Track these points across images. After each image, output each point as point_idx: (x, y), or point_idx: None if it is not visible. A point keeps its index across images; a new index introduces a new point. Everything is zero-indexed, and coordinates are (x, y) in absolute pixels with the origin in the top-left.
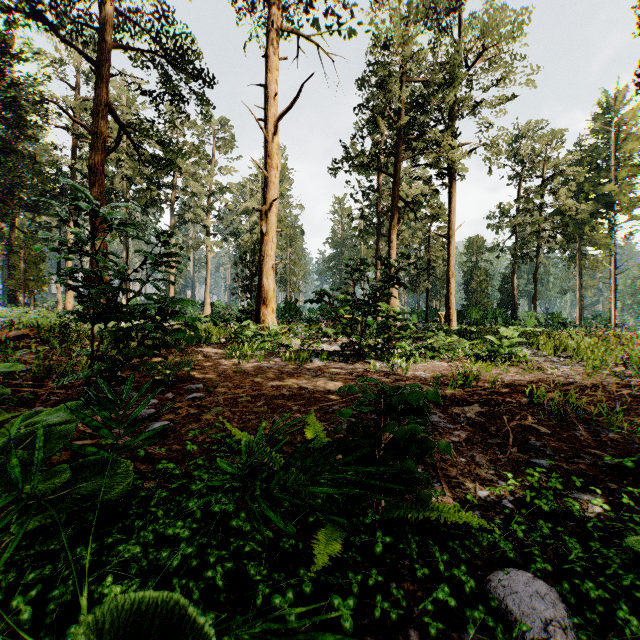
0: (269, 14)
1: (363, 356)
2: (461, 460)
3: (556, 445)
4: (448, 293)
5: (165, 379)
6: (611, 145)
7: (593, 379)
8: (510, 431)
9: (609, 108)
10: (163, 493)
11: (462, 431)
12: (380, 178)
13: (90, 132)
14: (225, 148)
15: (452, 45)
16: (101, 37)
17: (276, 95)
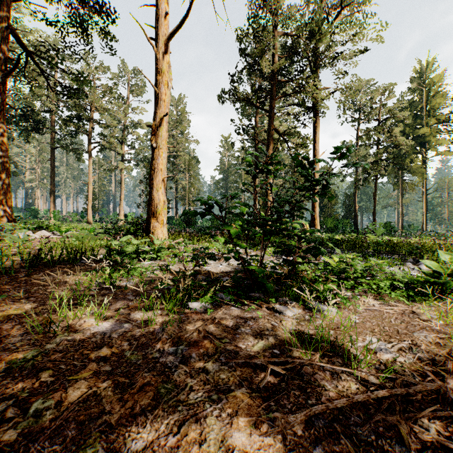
0: None
1: (260, 287)
2: None
3: None
4: (313, 207)
5: None
6: (424, 100)
7: None
8: None
9: (422, 73)
10: None
11: None
12: (258, 117)
13: None
14: (135, 92)
15: (320, 2)
16: None
17: (166, 15)
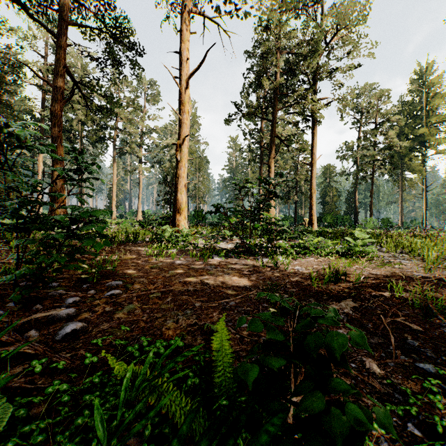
0: (182, 0)
1: (252, 253)
2: (352, 366)
3: (432, 345)
4: (311, 204)
5: (90, 277)
6: (423, 101)
7: (432, 273)
8: (390, 331)
9: (422, 75)
10: (39, 436)
11: (345, 329)
12: (262, 123)
13: (51, 86)
14: (152, 101)
15: (314, 27)
16: (59, 17)
17: (187, 59)
